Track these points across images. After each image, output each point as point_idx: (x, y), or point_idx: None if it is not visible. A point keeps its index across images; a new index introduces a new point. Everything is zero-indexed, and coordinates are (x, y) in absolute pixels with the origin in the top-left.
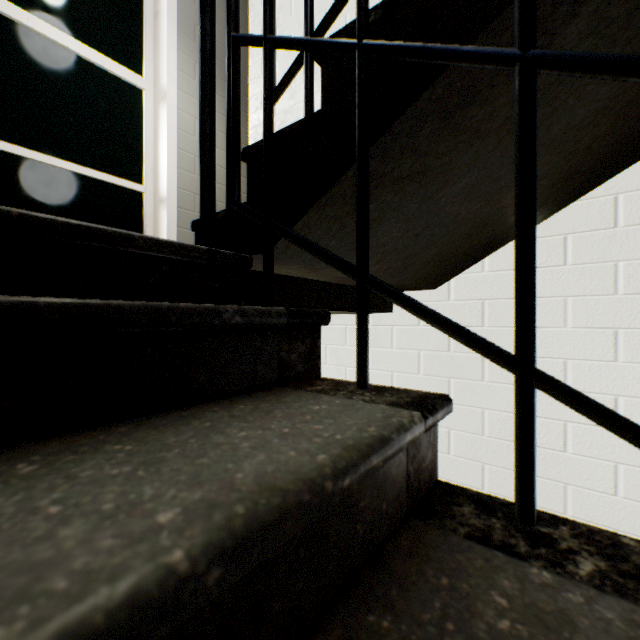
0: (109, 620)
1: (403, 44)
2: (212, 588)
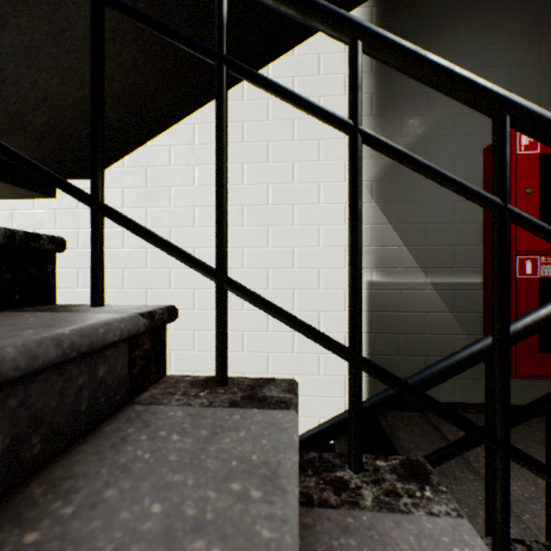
0: None
1: None
2: None
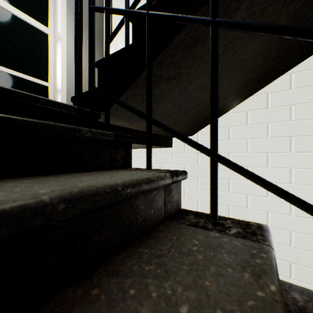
0: (12, 209)
1: (166, 14)
2: (60, 212)
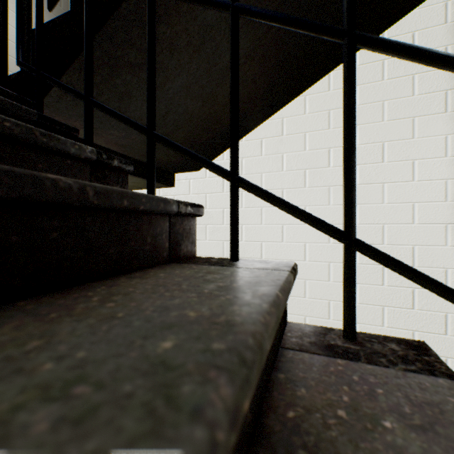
0: None
1: None
2: None
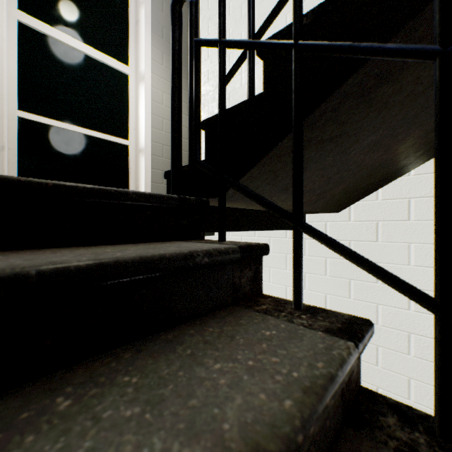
0: None
1: (333, 43)
2: None
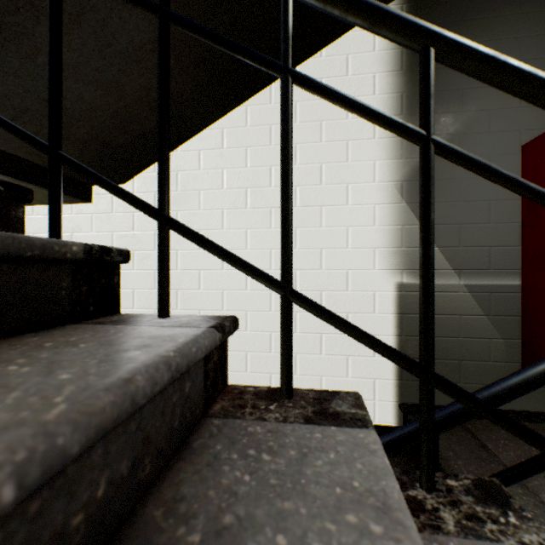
0: None
1: None
2: None
